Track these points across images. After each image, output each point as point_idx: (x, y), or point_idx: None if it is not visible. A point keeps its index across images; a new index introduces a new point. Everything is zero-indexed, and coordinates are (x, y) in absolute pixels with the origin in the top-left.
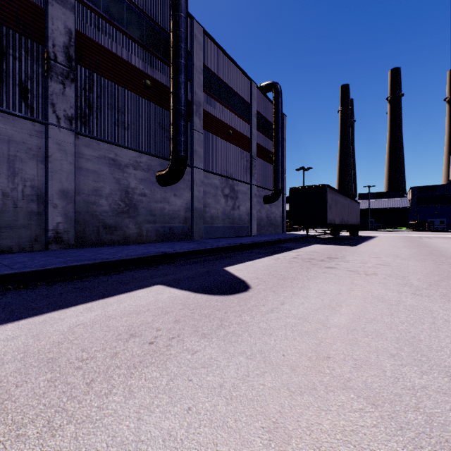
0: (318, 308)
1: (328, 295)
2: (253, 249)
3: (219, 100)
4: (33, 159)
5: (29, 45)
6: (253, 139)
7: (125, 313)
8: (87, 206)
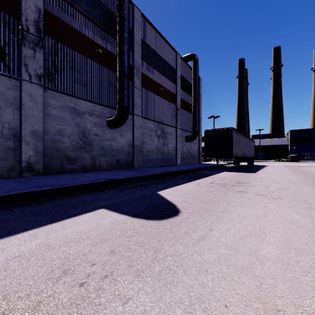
0: (245, 235)
1: (248, 220)
2: (179, 176)
3: (153, 66)
4: (10, 107)
5: (7, 19)
6: (178, 95)
7: (65, 241)
8: (53, 143)
